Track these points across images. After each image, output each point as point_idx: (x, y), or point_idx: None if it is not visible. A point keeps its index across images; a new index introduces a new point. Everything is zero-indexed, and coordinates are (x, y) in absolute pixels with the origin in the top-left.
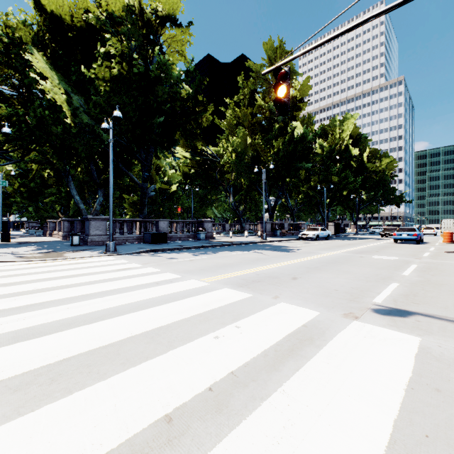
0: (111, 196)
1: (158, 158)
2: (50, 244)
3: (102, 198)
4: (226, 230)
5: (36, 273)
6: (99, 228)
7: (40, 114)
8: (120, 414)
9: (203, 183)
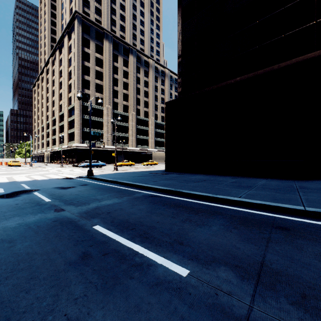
0: None
1: None
2: None
3: None
4: None
5: None
6: None
7: None
8: None
9: None
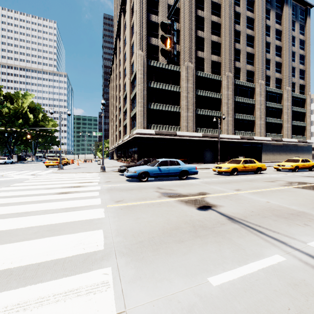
0: None
1: None
2: None
3: None
4: None
5: None
6: None
7: None
8: None
9: None
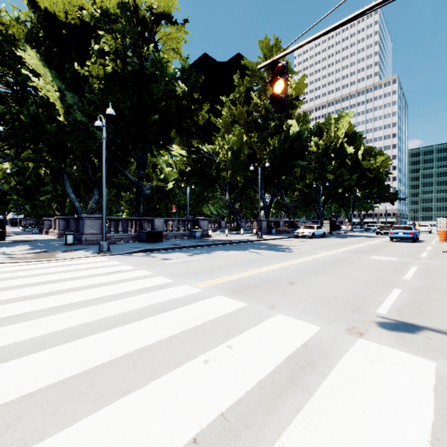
0: (104, 195)
1: (154, 156)
2: (44, 243)
3: (97, 197)
4: (222, 228)
5: (23, 277)
6: (94, 226)
7: (33, 112)
8: None
9: (200, 181)
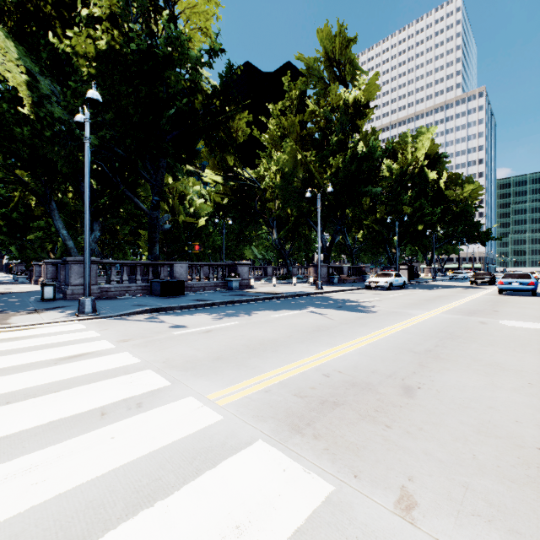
0: (86, 226)
1: (176, 179)
2: (15, 297)
3: (99, 233)
4: (268, 276)
5: None
6: None
7: None
8: None
9: (239, 215)
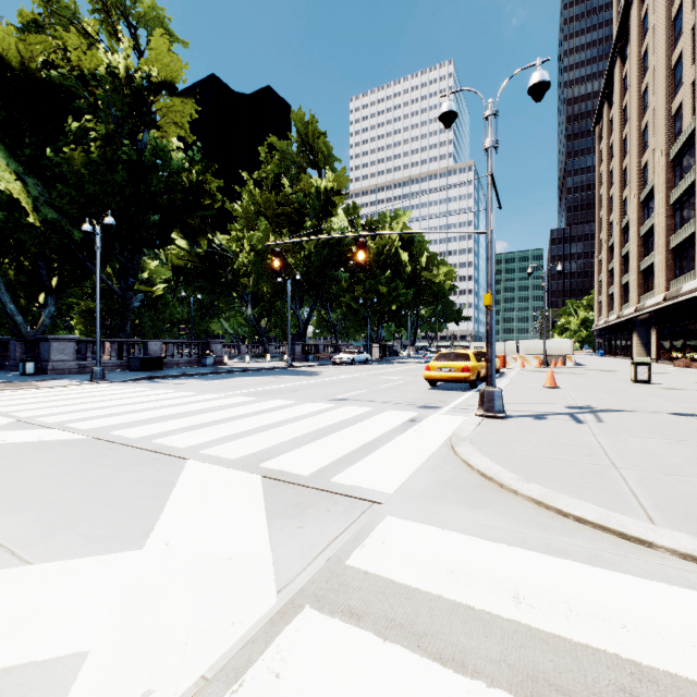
0: (98, 313)
1: (143, 254)
2: None
3: (54, 309)
4: (242, 354)
5: (42, 397)
6: (64, 351)
7: None
8: (197, 421)
9: (208, 286)
